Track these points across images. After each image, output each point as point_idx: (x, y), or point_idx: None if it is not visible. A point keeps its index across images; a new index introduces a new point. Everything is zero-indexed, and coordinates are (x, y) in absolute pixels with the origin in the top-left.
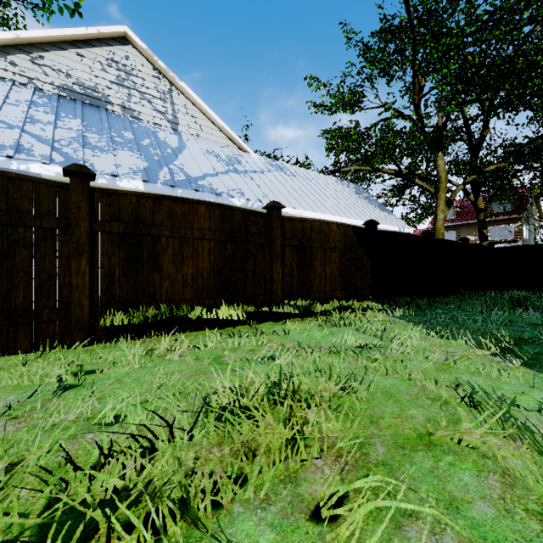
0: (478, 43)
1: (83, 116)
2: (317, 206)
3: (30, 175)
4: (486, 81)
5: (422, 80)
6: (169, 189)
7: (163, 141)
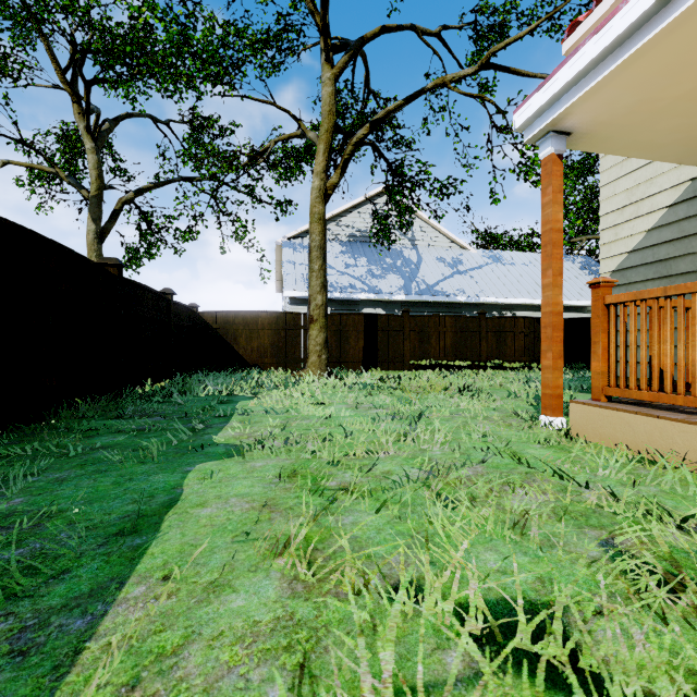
0: None
1: (364, 253)
2: (528, 293)
3: (356, 299)
4: None
5: None
6: (418, 297)
7: (408, 258)
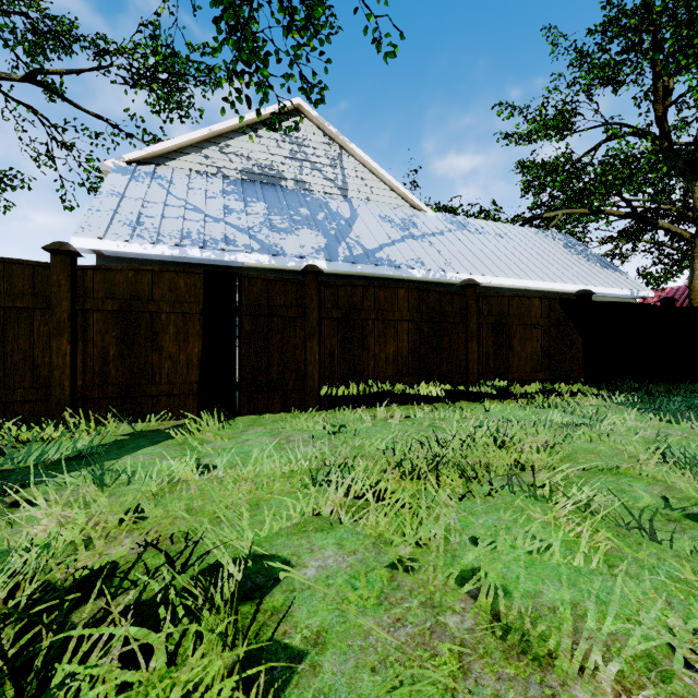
0: None
1: (264, 198)
2: (512, 270)
3: (235, 263)
4: None
5: (669, 81)
6: (349, 266)
7: (335, 212)
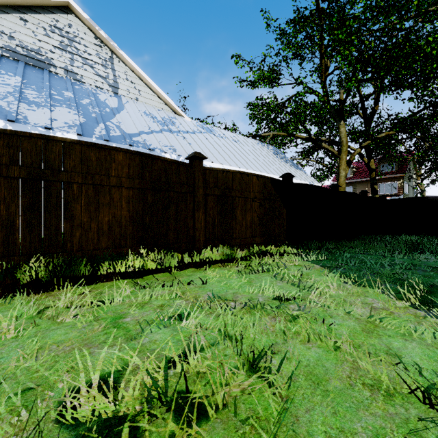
0: (373, 31)
1: (24, 75)
2: (241, 163)
3: None
4: (379, 63)
5: (327, 61)
6: (103, 143)
7: (103, 101)
